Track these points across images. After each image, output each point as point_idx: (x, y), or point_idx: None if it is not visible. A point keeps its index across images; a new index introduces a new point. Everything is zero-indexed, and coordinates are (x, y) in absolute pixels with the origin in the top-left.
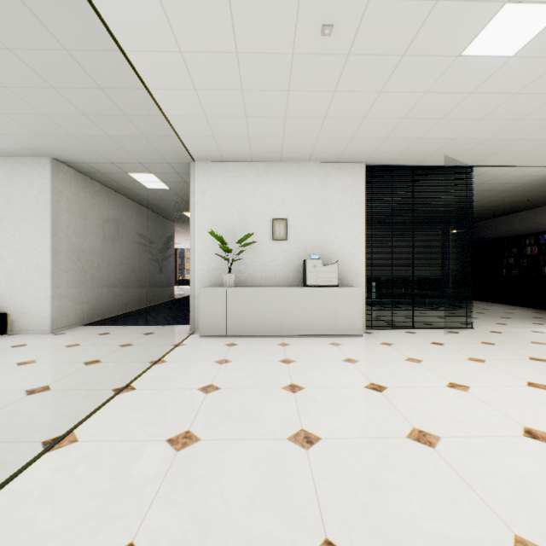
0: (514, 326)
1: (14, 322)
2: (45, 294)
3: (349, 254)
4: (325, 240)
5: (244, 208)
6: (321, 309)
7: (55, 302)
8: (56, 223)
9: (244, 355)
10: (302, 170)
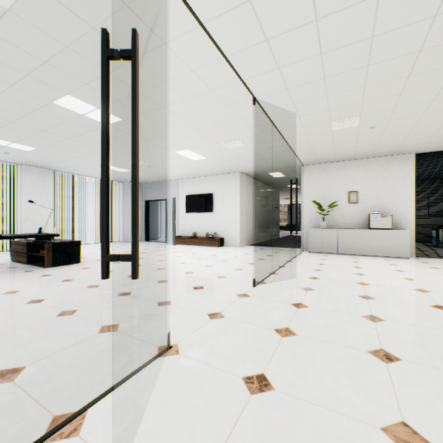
0: None
1: (226, 241)
2: (237, 230)
3: (402, 210)
4: (384, 202)
5: (331, 187)
6: (379, 241)
7: (240, 234)
8: (241, 200)
9: (333, 259)
10: (367, 162)
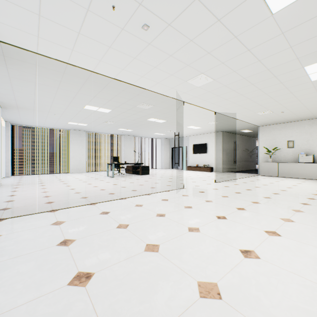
0: None
1: (214, 169)
2: (220, 163)
3: None
4: (311, 146)
5: (276, 138)
6: (304, 170)
7: (222, 165)
8: (222, 146)
9: (270, 178)
10: (300, 123)
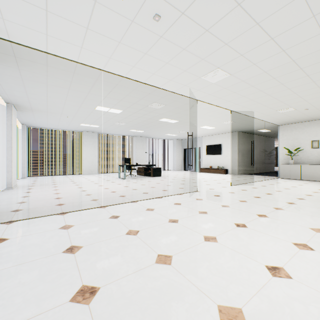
0: None
1: (229, 171)
2: (236, 165)
3: None
4: None
5: (298, 138)
6: None
7: (238, 167)
8: (238, 147)
9: (292, 181)
10: None
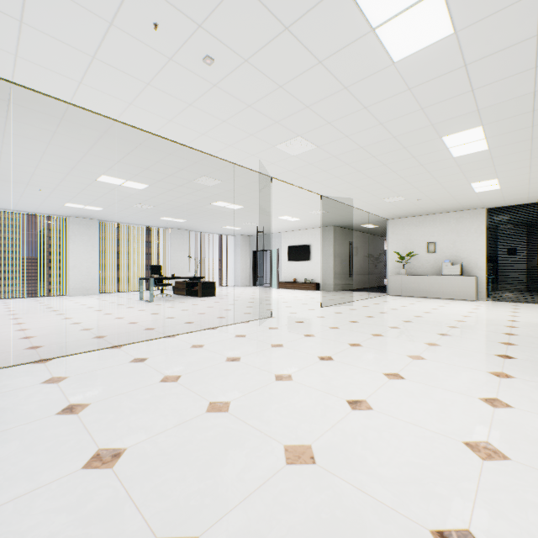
0: None
1: (321, 286)
2: (331, 277)
3: (474, 259)
4: (458, 251)
5: (412, 238)
6: (449, 286)
7: (334, 280)
8: (334, 250)
9: (403, 299)
10: (444, 217)
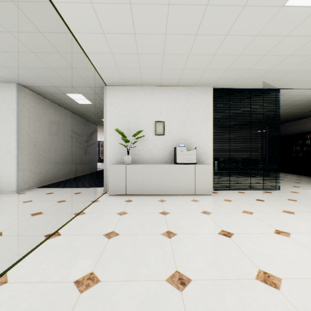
0: (305, 188)
1: None
2: (13, 168)
3: (203, 143)
4: (188, 134)
5: (137, 115)
6: (185, 178)
7: (19, 173)
8: (20, 124)
9: (136, 208)
10: (173, 91)
